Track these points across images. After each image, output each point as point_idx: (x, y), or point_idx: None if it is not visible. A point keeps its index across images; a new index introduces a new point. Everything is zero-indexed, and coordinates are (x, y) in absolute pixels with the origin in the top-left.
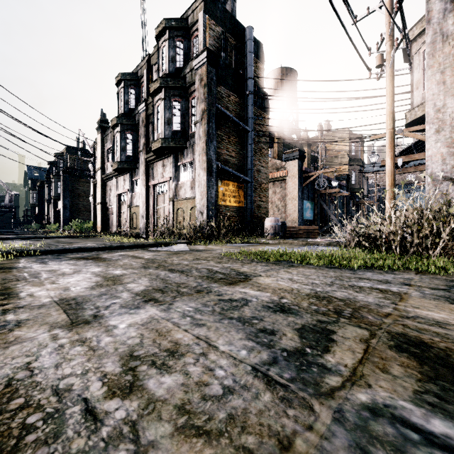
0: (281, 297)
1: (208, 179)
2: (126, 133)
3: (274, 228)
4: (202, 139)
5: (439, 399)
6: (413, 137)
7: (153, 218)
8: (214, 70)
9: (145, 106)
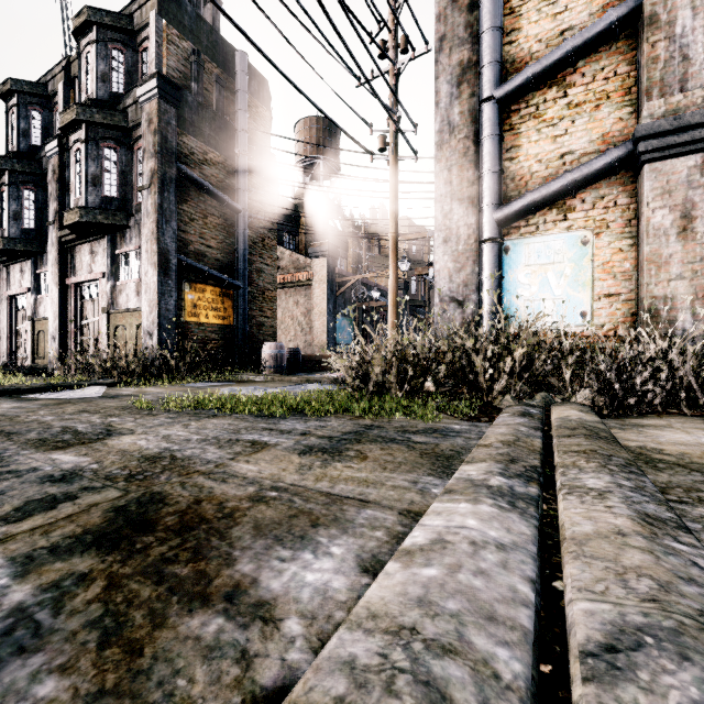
0: (98, 462)
1: (161, 280)
2: (22, 189)
3: (275, 357)
4: (151, 216)
5: (48, 551)
6: None
7: (75, 340)
8: (173, 110)
9: (59, 146)
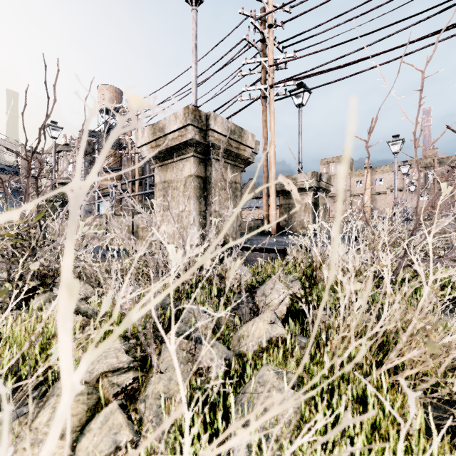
0: None
1: None
2: None
3: None
4: None
5: None
6: None
7: None
8: None
9: None
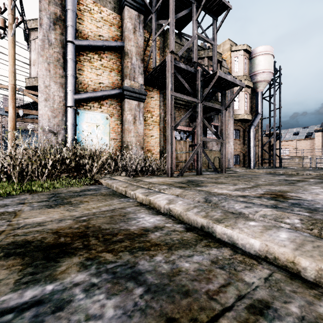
0: None
1: None
2: None
3: None
4: None
5: (32, 275)
6: (31, 98)
7: None
8: None
9: None
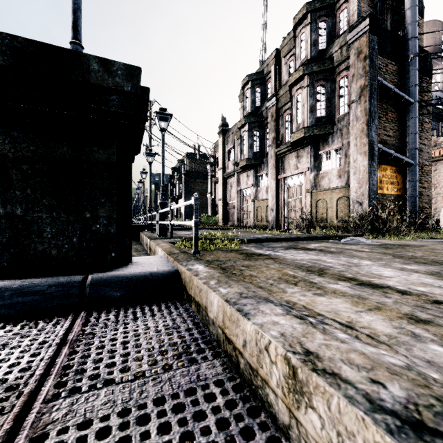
0: None
1: (369, 163)
2: (253, 131)
3: None
4: (360, 119)
5: None
6: None
7: (283, 210)
8: (375, 38)
9: (276, 100)
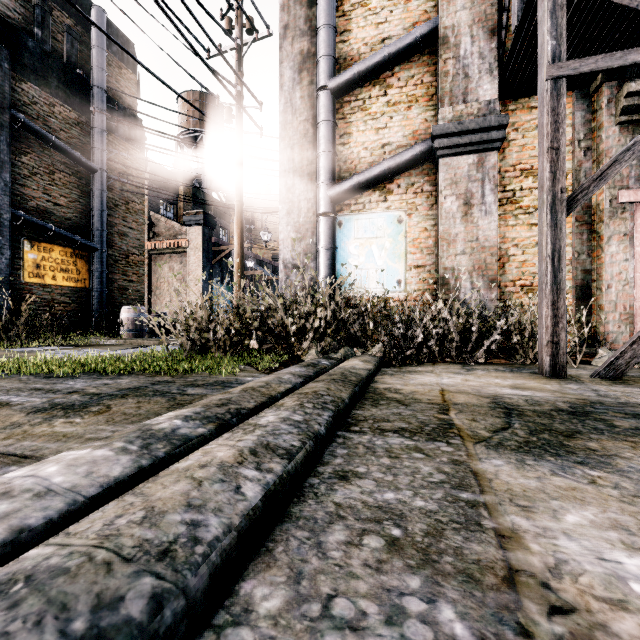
0: None
1: None
2: None
3: (134, 321)
4: None
5: None
6: None
7: None
8: (5, 51)
9: None
